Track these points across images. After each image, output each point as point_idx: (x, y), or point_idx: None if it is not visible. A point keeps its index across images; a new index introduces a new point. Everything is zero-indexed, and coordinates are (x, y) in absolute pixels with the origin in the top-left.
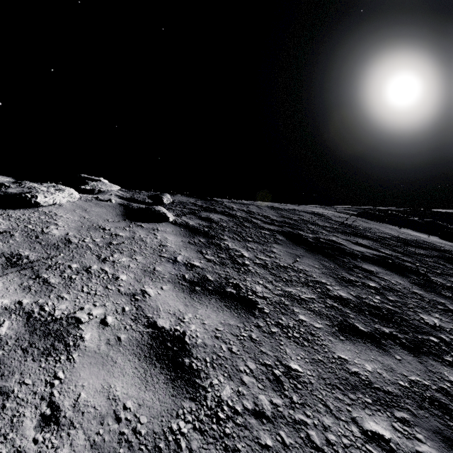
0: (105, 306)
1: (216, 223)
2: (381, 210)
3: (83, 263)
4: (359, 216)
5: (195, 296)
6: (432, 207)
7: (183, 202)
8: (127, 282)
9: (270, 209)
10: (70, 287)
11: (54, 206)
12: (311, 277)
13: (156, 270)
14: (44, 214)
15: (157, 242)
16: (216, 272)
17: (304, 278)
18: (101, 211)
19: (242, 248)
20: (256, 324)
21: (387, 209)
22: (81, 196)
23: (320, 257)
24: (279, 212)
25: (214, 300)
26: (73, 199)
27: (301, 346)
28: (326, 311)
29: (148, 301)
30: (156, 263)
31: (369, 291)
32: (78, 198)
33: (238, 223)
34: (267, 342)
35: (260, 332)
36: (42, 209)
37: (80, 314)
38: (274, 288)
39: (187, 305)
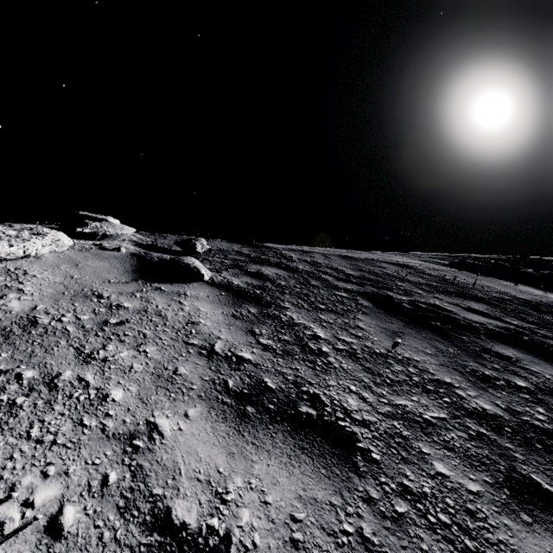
0: (66, 474)
1: (272, 281)
2: (478, 258)
3: (47, 367)
4: (453, 267)
5: (246, 430)
6: (531, 254)
7: (224, 249)
8: (122, 405)
9: (341, 259)
10: (4, 429)
11: (27, 259)
12: (426, 372)
13: (179, 374)
14: (6, 274)
15: (183, 317)
16: (278, 370)
17: (416, 376)
18: (101, 267)
19: (313, 323)
20: (365, 495)
21: (485, 256)
22: (76, 243)
23: (428, 335)
24: (354, 263)
25: (281, 436)
26: (60, 247)
27: (463, 552)
28: (475, 449)
29: (159, 452)
30: (178, 359)
31: (522, 397)
32: (69, 246)
33: (301, 280)
34: (396, 547)
35: (376, 517)
36: (5, 265)
37: (4, 507)
38: (378, 400)
39: (232, 454)
